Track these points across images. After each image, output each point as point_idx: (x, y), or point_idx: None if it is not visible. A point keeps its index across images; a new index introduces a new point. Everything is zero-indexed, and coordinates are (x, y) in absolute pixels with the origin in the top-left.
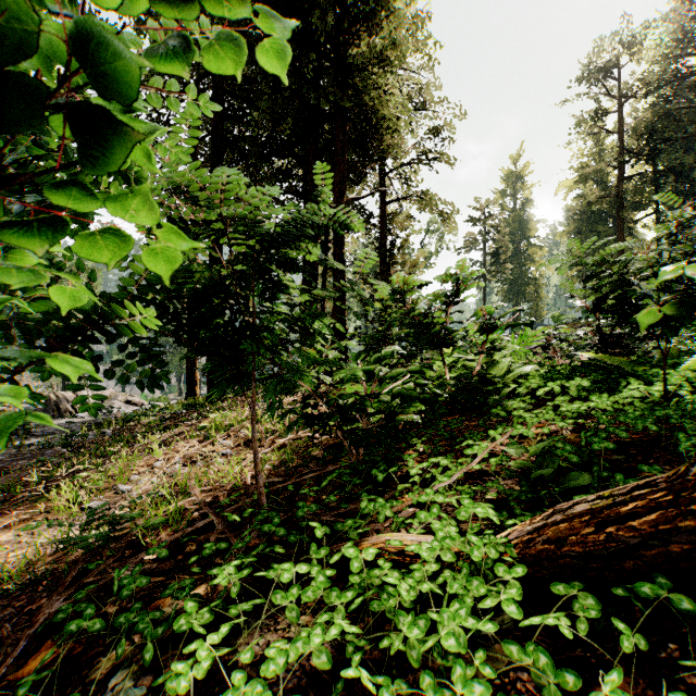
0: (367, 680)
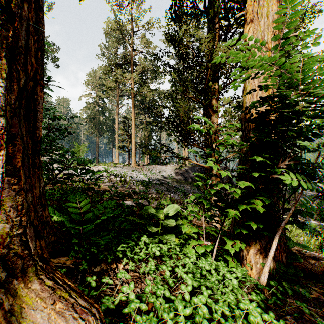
0: (184, 288)
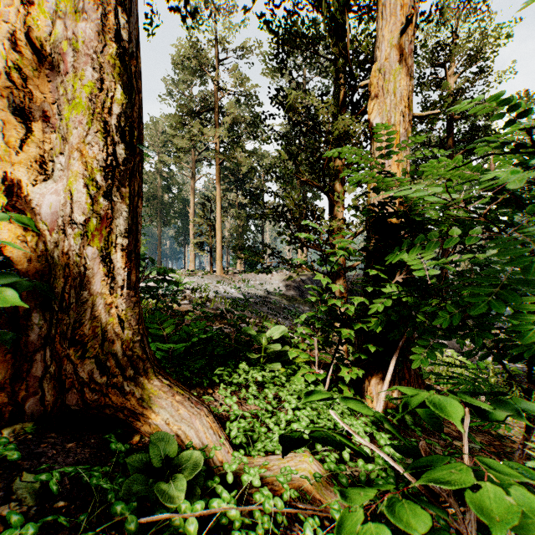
0: (288, 406)
